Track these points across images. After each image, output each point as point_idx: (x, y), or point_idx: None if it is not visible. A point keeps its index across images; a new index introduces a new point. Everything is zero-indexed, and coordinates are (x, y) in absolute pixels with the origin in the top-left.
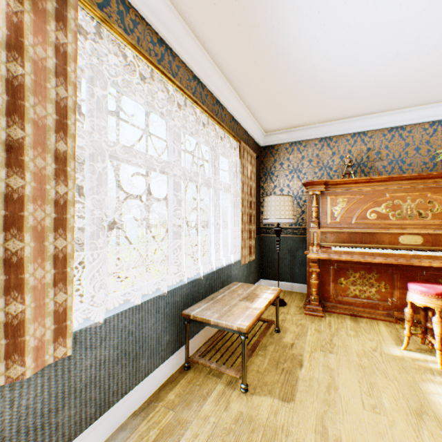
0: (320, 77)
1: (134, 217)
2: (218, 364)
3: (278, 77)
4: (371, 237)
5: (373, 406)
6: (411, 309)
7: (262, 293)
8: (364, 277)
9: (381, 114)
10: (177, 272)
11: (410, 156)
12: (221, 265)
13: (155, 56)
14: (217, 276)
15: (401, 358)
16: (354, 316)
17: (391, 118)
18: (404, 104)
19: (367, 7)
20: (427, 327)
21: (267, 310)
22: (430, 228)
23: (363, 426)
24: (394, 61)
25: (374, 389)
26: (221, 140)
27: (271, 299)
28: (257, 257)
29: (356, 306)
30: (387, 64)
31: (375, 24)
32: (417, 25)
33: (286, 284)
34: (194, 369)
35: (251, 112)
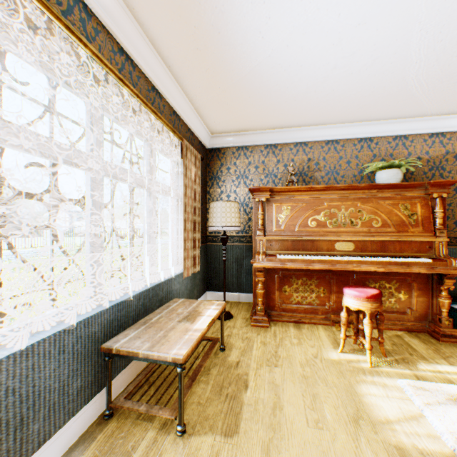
0: (266, 79)
1: (29, 224)
2: (149, 405)
3: (224, 71)
4: (312, 244)
5: (317, 421)
6: (347, 313)
7: (206, 310)
8: (306, 283)
9: (320, 126)
10: (97, 294)
11: (343, 168)
12: (159, 280)
13: (57, 4)
14: (154, 294)
15: (339, 361)
16: (297, 323)
17: (328, 131)
18: (339, 119)
19: (311, 9)
20: (359, 329)
21: (213, 325)
22: (360, 236)
23: (308, 448)
24: (332, 73)
25: (317, 401)
26: (159, 134)
27: (215, 316)
28: (203, 267)
29: (298, 313)
30: (326, 76)
31: (317, 30)
32: (352, 40)
33: (233, 294)
34: (118, 415)
35: (195, 108)
